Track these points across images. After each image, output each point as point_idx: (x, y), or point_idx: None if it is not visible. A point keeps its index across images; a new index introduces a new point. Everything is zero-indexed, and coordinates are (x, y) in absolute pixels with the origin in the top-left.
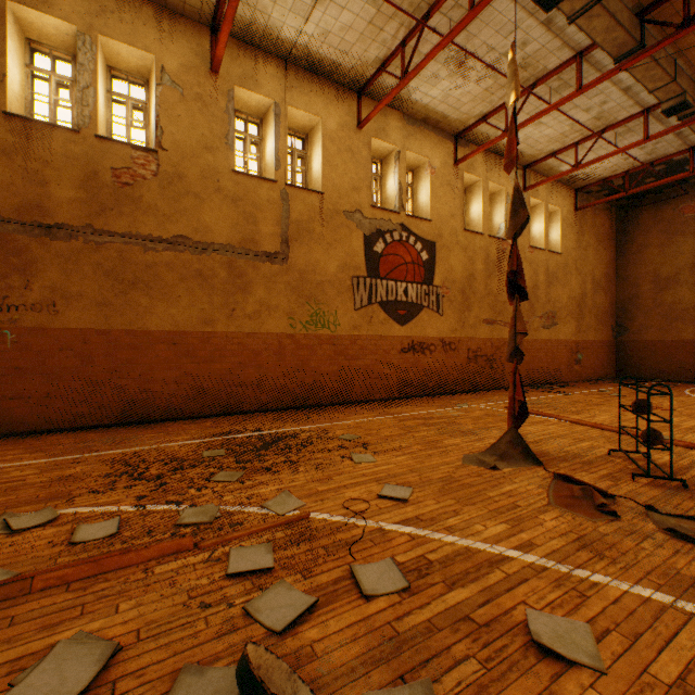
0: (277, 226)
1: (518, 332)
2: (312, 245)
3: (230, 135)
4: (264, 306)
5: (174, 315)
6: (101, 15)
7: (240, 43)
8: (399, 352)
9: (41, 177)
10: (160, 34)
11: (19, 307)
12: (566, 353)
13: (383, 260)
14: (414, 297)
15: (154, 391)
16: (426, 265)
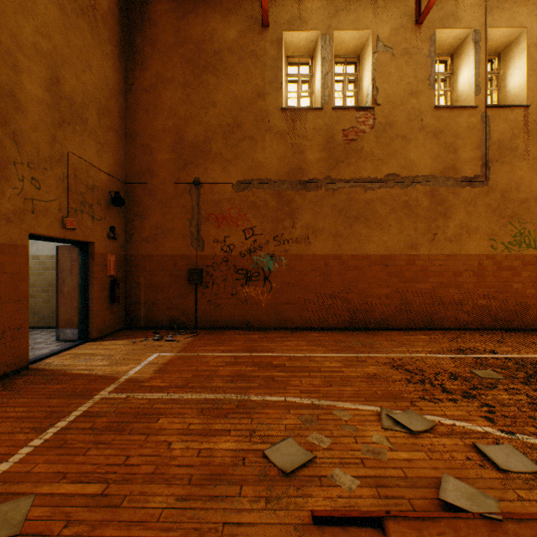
0: (476, 150)
1: None
2: (514, 163)
3: (431, 75)
4: (463, 229)
5: (385, 241)
6: (335, 16)
7: None
8: None
9: (300, 148)
10: (374, 11)
11: (288, 241)
12: None
13: None
14: None
15: (371, 304)
16: None
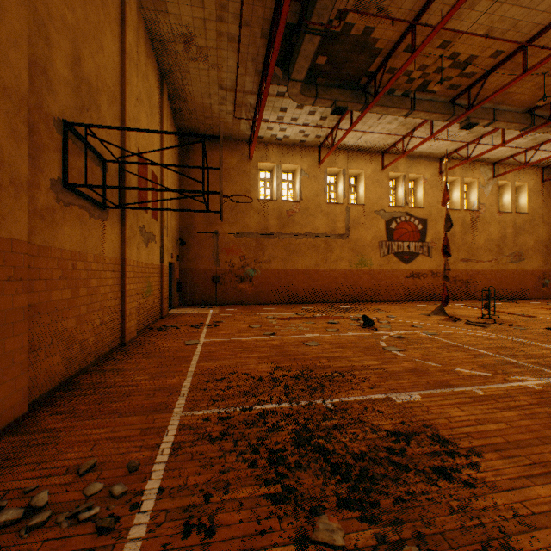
0: (344, 223)
1: (446, 269)
2: (359, 229)
3: (325, 188)
4: (338, 258)
5: (305, 263)
6: (283, 157)
7: (329, 149)
8: (404, 277)
9: (267, 218)
10: (301, 156)
11: (261, 262)
12: (532, 279)
13: (395, 231)
14: (413, 249)
15: (299, 292)
16: (420, 232)
